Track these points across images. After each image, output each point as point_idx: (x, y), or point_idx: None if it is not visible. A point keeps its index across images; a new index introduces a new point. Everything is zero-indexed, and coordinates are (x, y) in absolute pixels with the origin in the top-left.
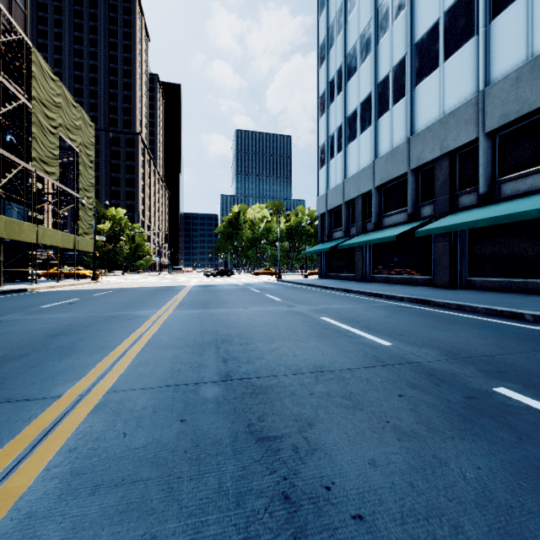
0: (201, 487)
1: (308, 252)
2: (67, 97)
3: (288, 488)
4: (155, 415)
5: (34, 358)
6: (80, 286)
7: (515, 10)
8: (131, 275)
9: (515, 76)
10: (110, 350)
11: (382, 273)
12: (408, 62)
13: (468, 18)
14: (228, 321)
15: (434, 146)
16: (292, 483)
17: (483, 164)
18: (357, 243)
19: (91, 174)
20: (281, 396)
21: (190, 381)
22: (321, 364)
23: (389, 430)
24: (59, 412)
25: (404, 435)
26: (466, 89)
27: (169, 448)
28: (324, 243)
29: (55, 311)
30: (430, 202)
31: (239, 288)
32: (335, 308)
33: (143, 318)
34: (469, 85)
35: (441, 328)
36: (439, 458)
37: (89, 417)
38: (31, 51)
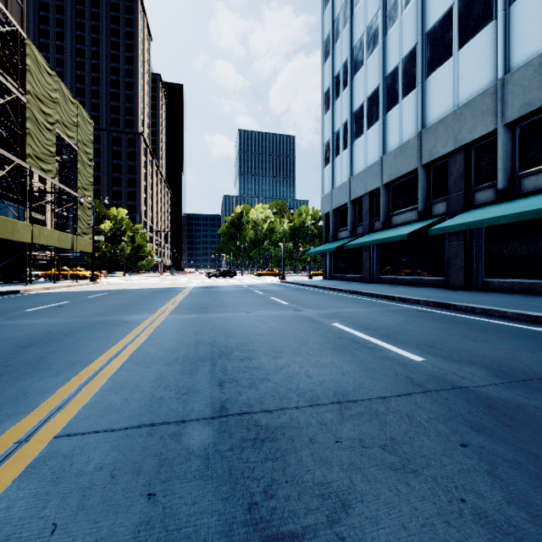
0: None
1: (313, 253)
2: (65, 93)
3: None
4: (112, 483)
5: None
6: (77, 287)
7: None
8: (132, 276)
9: (539, 61)
10: (83, 367)
11: (391, 274)
12: (419, 52)
13: (485, 2)
14: (228, 327)
15: (448, 139)
16: None
17: (503, 157)
18: (364, 242)
19: (90, 172)
20: (296, 445)
21: (172, 418)
22: (344, 390)
23: (471, 520)
24: None
25: (499, 533)
26: (482, 78)
27: None
28: (329, 243)
29: (38, 316)
30: (443, 198)
31: (241, 289)
32: (346, 312)
33: (133, 324)
34: (486, 74)
35: (475, 338)
36: None
37: (12, 486)
38: (26, 44)
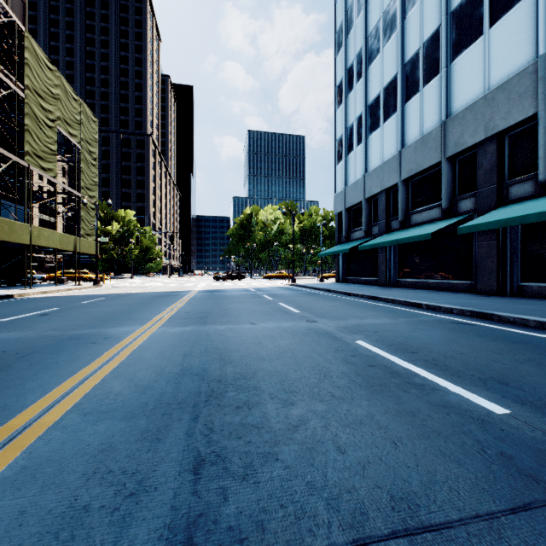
0: None
1: (324, 254)
2: (67, 89)
3: None
4: None
5: None
6: (77, 291)
7: None
8: (140, 278)
9: None
10: (2, 422)
11: (410, 277)
12: (443, 33)
13: None
14: (226, 347)
15: (477, 128)
16: None
17: (545, 144)
18: (382, 243)
19: (94, 172)
20: None
21: None
22: (406, 490)
23: None
24: None
25: None
26: (519, 57)
27: None
28: (342, 244)
29: (9, 328)
30: (471, 194)
31: (248, 294)
32: (370, 324)
33: (112, 341)
34: (524, 51)
35: None
36: None
37: None
38: (24, 37)
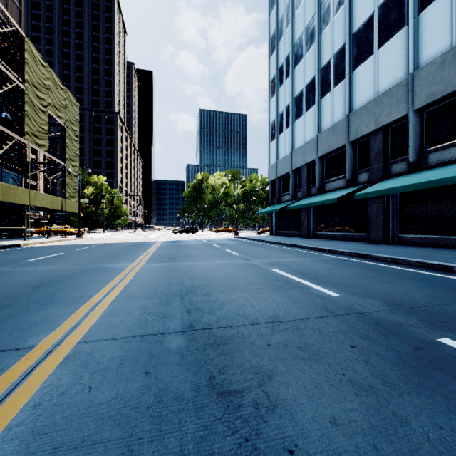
0: (161, 450)
1: (261, 213)
2: (56, 80)
3: (251, 451)
4: (121, 367)
5: (15, 308)
6: (66, 242)
7: (441, 3)
8: (110, 232)
9: (441, 60)
10: (86, 300)
11: (324, 231)
12: (347, 49)
13: (399, 11)
14: (192, 273)
15: (370, 121)
16: (254, 445)
17: (413, 136)
18: (303, 205)
19: (76, 146)
20: (240, 346)
21: (156, 332)
22: (277, 315)
23: (346, 384)
24: (30, 363)
25: (361, 390)
26: (397, 72)
27: (132, 404)
28: (274, 205)
29: (41, 264)
30: (366, 169)
31: (202, 243)
32: (285, 261)
33: (118, 270)
34: (400, 69)
35: (381, 280)
36: (399, 416)
37: (57, 369)
38: (24, 41)
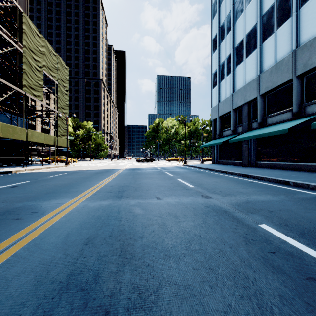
0: None
1: (205, 146)
2: (49, 48)
3: None
4: None
5: None
6: (53, 169)
7: None
8: (95, 161)
9: None
10: None
11: (265, 161)
12: None
13: None
14: (131, 230)
15: None
16: None
17: None
18: (247, 137)
19: (66, 98)
20: None
21: None
22: None
23: None
24: None
25: None
26: None
27: None
28: (216, 139)
29: None
30: None
31: (156, 171)
32: (259, 201)
33: (35, 217)
34: None
35: None
36: None
37: None
38: (23, 16)
